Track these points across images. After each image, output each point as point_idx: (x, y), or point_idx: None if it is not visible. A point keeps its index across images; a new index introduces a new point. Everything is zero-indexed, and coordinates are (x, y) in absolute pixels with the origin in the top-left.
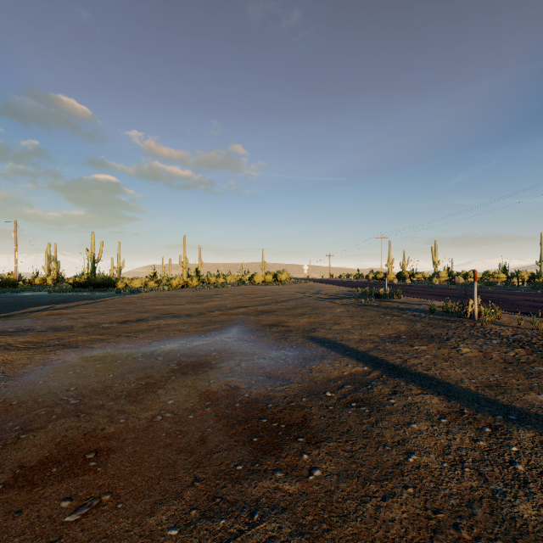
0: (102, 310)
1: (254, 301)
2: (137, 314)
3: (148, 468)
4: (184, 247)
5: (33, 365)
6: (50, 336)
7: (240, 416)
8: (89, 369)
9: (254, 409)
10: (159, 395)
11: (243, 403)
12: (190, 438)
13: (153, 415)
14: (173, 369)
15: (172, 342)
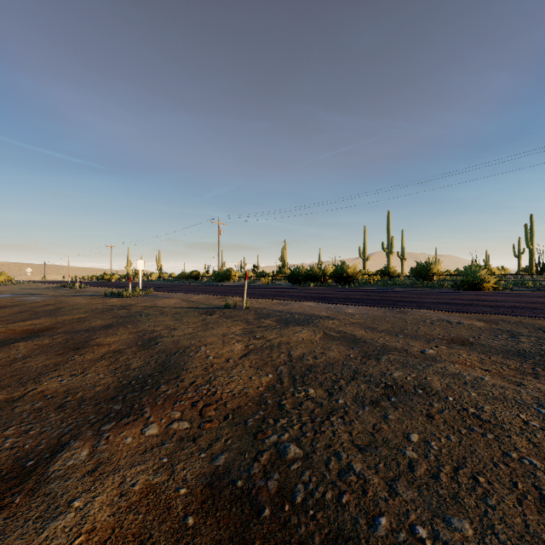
0: None
1: None
2: None
3: None
4: None
5: None
6: None
7: None
8: None
9: None
10: None
11: None
12: None
13: None
14: None
15: None
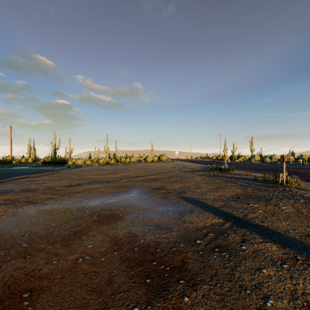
0: (57, 178)
1: (147, 173)
2: (77, 181)
3: (66, 308)
4: (107, 141)
5: (6, 216)
6: (22, 195)
7: (137, 259)
8: (41, 219)
9: (147, 253)
10: (83, 241)
11: (140, 247)
12: (101, 278)
13: (77, 257)
14: (94, 220)
15: (96, 200)
